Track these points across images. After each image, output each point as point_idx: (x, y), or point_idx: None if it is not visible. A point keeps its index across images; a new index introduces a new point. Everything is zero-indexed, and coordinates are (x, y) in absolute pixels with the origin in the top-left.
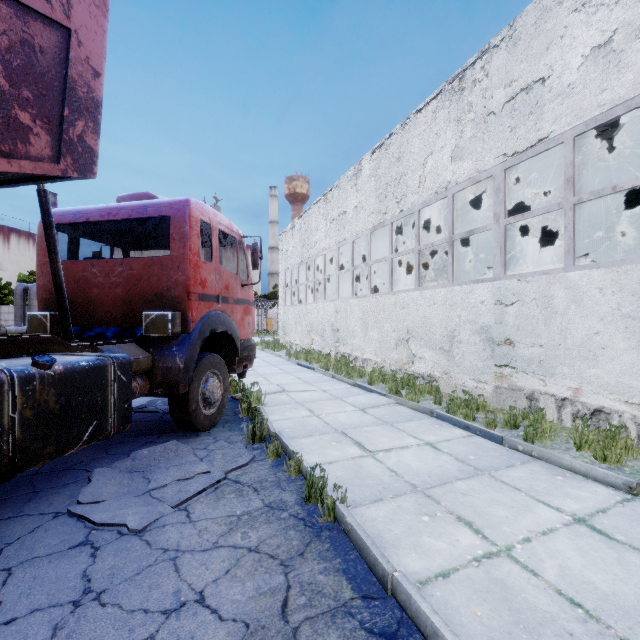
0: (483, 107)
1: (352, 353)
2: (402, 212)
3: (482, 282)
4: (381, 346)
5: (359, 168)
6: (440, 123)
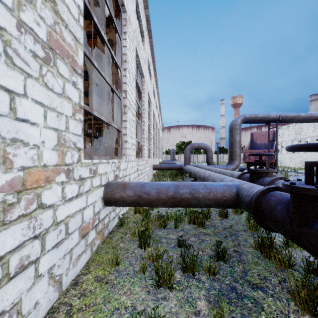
0: (317, 126)
1: (286, 166)
2: (301, 138)
3: (317, 152)
4: (295, 164)
5: (288, 126)
6: (309, 125)
